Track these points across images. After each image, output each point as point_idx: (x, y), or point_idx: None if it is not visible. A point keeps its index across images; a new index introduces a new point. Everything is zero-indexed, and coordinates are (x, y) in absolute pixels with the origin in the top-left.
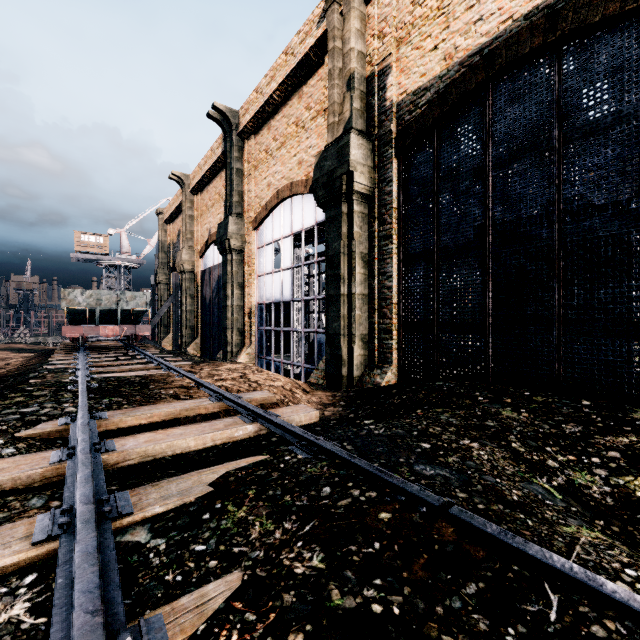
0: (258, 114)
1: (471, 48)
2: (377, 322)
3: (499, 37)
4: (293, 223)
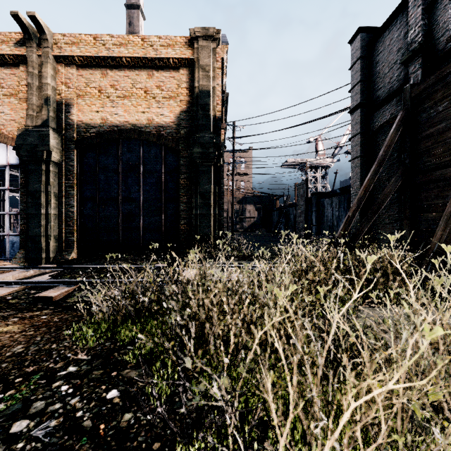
0: None
1: (113, 123)
2: (64, 228)
3: (124, 126)
4: None
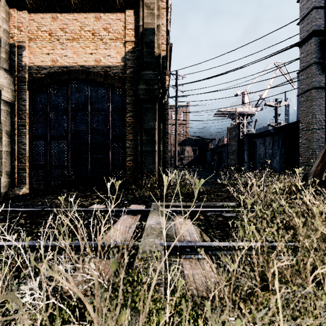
0: None
1: (63, 64)
2: (17, 165)
3: (73, 67)
4: None
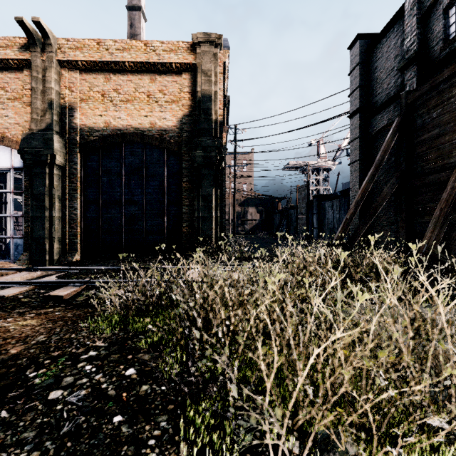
0: None
1: (116, 126)
2: (68, 231)
3: (127, 130)
4: None
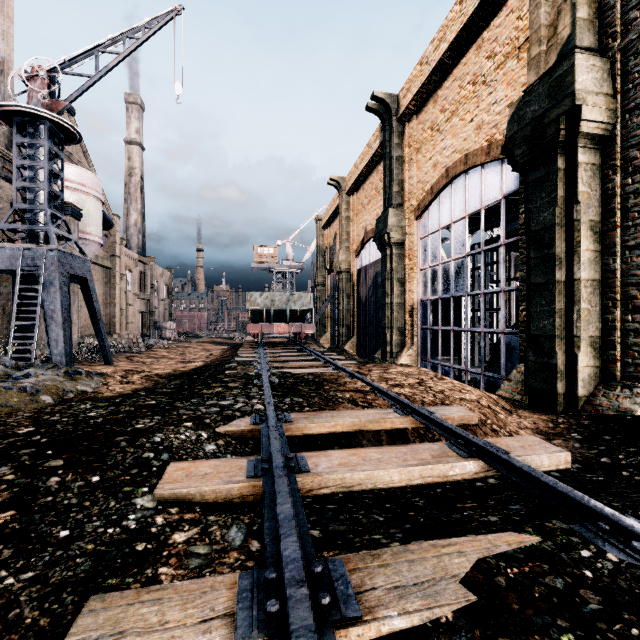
0: (422, 88)
1: None
2: (620, 319)
3: None
4: (468, 202)
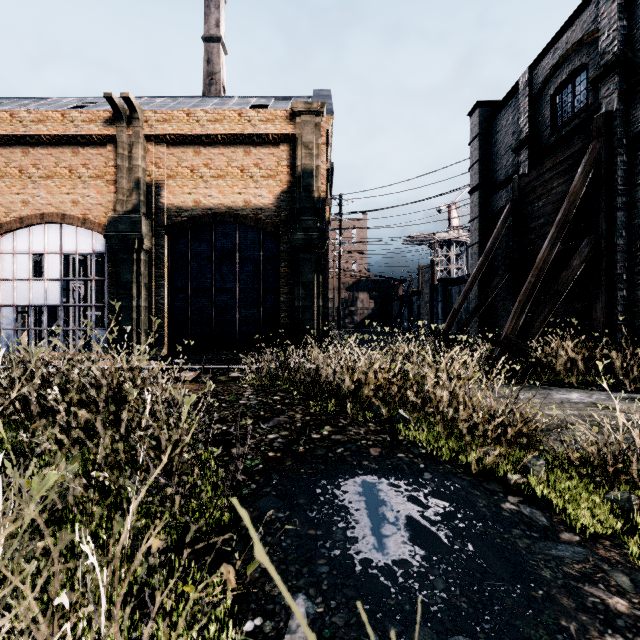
0: (13, 136)
1: (207, 205)
2: (154, 322)
3: (218, 209)
4: (64, 245)
